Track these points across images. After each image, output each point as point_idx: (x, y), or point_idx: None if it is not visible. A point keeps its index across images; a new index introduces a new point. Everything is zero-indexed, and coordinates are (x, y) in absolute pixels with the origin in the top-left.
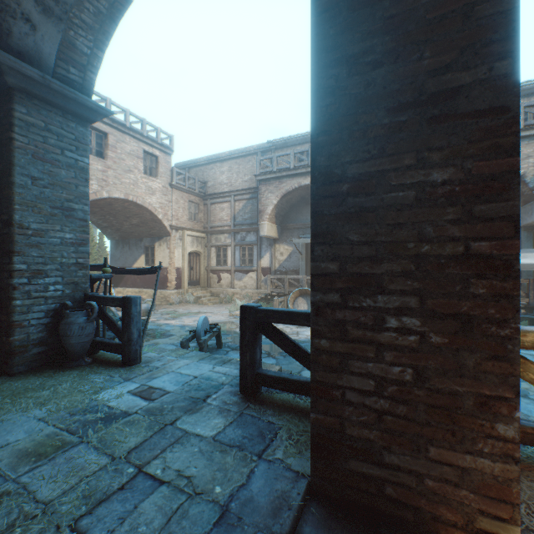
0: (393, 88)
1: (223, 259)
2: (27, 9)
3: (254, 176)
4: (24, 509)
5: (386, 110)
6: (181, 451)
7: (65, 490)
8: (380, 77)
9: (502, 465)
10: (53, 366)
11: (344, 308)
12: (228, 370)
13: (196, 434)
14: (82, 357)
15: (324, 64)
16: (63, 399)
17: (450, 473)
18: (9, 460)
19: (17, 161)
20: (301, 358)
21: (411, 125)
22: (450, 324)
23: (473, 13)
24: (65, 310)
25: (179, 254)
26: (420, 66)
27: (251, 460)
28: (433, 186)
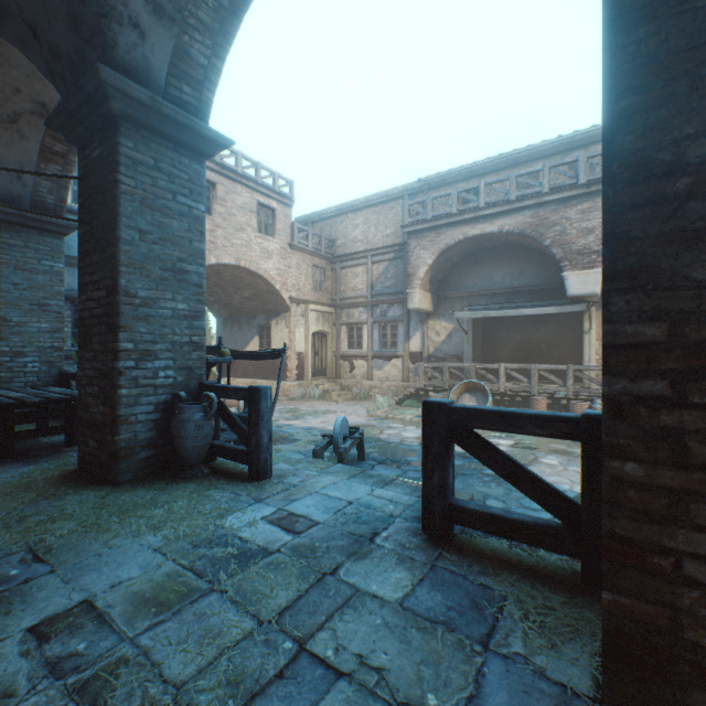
0: None
1: (356, 341)
2: (135, 11)
3: (398, 228)
4: (149, 692)
5: None
6: (356, 622)
7: (200, 667)
8: None
9: None
10: (164, 476)
11: (678, 406)
12: (393, 494)
13: (372, 594)
14: (198, 466)
15: None
16: (181, 522)
17: None
18: (123, 607)
19: (122, 210)
20: (526, 486)
21: None
22: None
23: None
24: (177, 403)
25: (301, 335)
26: None
27: (472, 650)
28: None
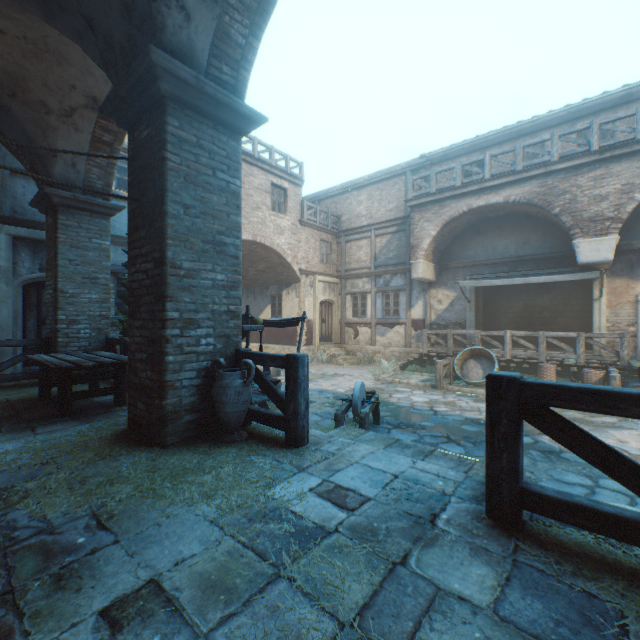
0: None
1: (360, 309)
2: None
3: (401, 203)
4: None
5: None
6: (451, 633)
7: None
8: None
9: None
10: (206, 439)
11: None
12: (438, 468)
13: (457, 595)
14: (236, 430)
15: None
16: (231, 491)
17: None
18: (191, 591)
19: (169, 186)
20: (624, 476)
21: None
22: None
23: None
24: (216, 369)
25: (310, 304)
26: None
27: None
28: None
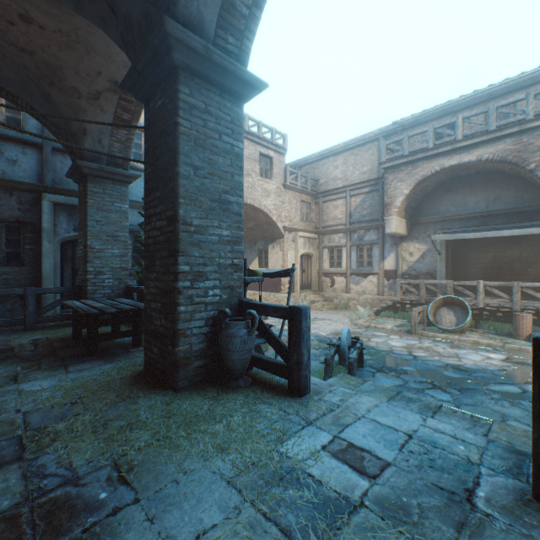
0: None
1: (336, 261)
2: None
3: (373, 166)
4: None
5: None
6: None
7: None
8: None
9: None
10: (213, 383)
11: None
12: (452, 428)
13: None
14: (241, 376)
15: None
16: (244, 445)
17: None
18: None
19: (181, 149)
20: None
21: None
22: None
23: None
24: (222, 318)
25: (292, 257)
26: None
27: None
28: None
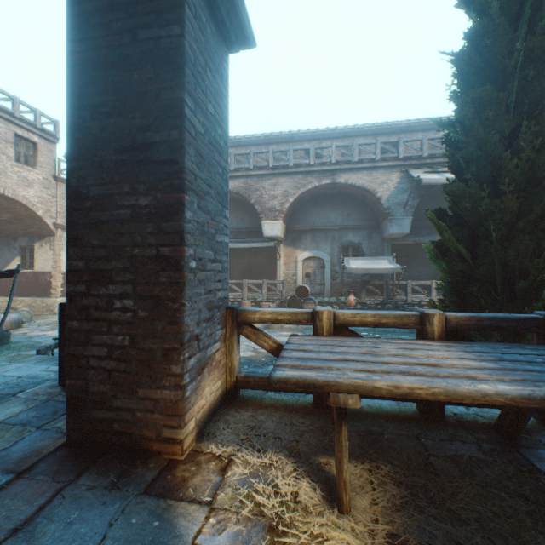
0: (119, 135)
1: None
2: None
3: None
4: None
5: (115, 150)
6: None
7: None
8: (111, 125)
9: (175, 392)
10: None
11: (89, 296)
12: None
13: None
14: None
15: (76, 106)
16: None
17: (150, 404)
18: None
19: None
20: None
21: (129, 164)
22: (150, 303)
23: (161, 95)
24: None
25: None
26: (134, 123)
27: (28, 431)
28: (141, 208)
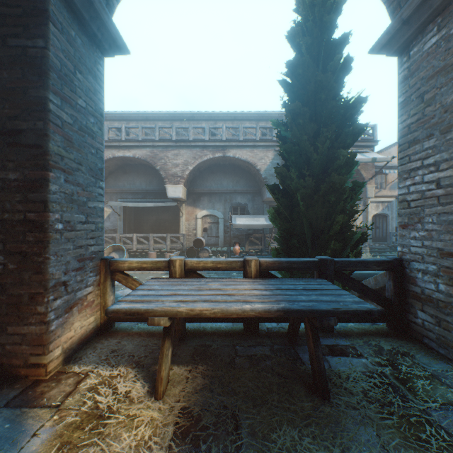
0: None
1: None
2: None
3: None
4: None
5: None
6: None
7: None
8: None
9: (40, 327)
10: None
11: None
12: None
13: None
14: None
15: None
16: None
17: (19, 338)
18: None
19: None
20: None
21: (0, 145)
22: (19, 258)
23: (29, 92)
24: None
25: None
26: (4, 112)
27: None
28: (11, 181)
